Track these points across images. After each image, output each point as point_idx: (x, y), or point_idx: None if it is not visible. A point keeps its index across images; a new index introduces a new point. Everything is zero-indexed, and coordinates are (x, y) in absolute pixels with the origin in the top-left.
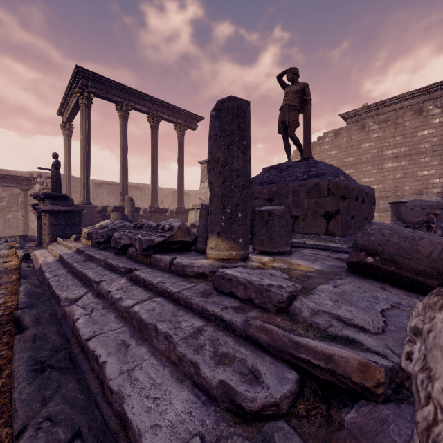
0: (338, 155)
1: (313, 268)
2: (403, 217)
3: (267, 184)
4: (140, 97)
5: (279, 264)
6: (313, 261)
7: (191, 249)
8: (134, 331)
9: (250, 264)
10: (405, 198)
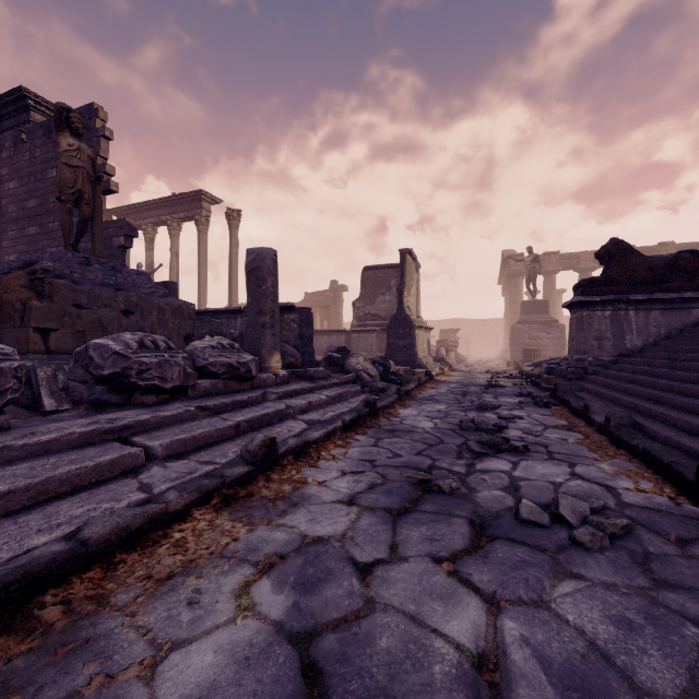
0: None
1: None
2: None
3: (115, 288)
4: None
5: None
6: None
7: None
8: (340, 401)
9: None
10: None
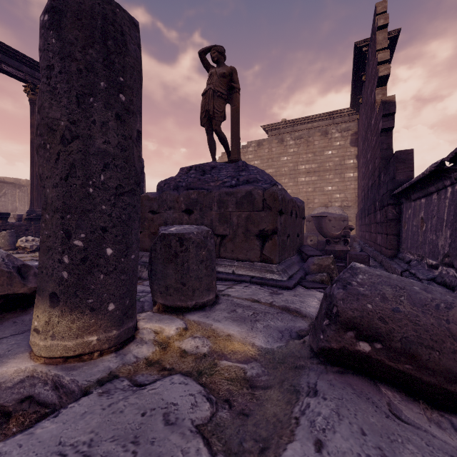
0: (260, 165)
1: (254, 347)
2: (324, 231)
3: (185, 189)
4: (10, 54)
5: (194, 344)
6: (252, 322)
7: (32, 305)
8: None
9: (133, 354)
10: (316, 210)
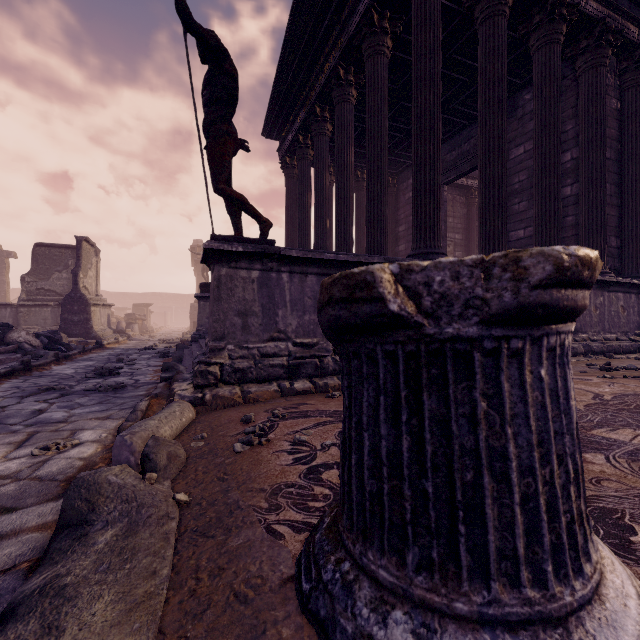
0: None
1: None
2: None
3: None
4: None
5: None
6: None
7: None
8: None
9: None
10: None
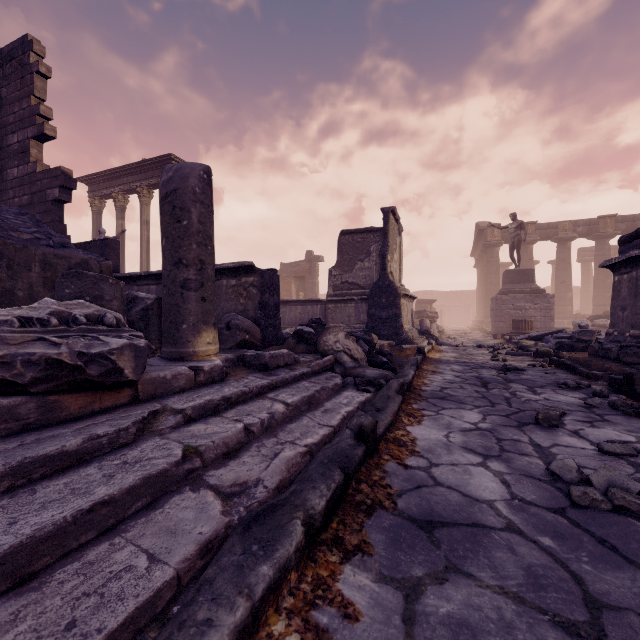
0: None
1: None
2: None
3: None
4: None
5: None
6: None
7: None
8: (310, 410)
9: None
10: None
